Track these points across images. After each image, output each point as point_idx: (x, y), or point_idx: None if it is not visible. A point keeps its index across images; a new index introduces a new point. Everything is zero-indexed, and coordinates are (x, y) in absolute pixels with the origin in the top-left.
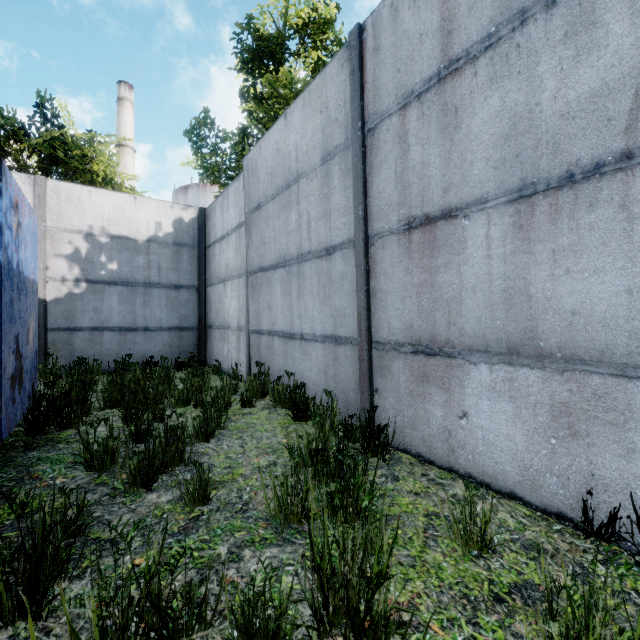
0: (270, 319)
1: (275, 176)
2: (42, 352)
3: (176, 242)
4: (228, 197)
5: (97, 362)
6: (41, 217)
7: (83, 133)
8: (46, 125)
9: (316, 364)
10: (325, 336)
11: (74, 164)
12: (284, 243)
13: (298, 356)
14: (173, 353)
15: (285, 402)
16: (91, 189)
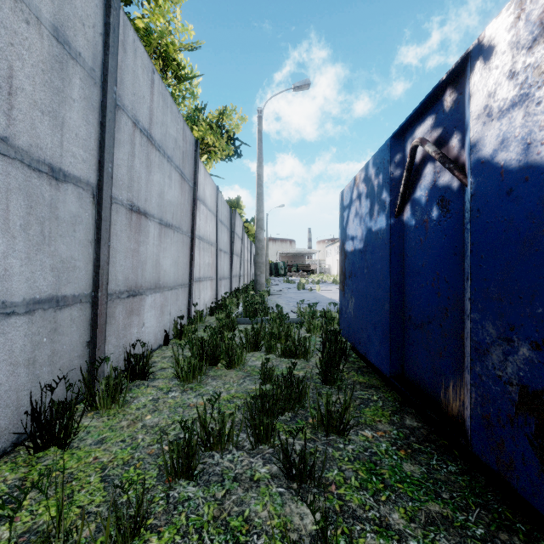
0: None
1: None
2: None
3: None
4: None
5: None
6: None
7: None
8: None
9: (8, 359)
10: (38, 301)
11: None
12: None
13: None
14: None
15: None
16: None
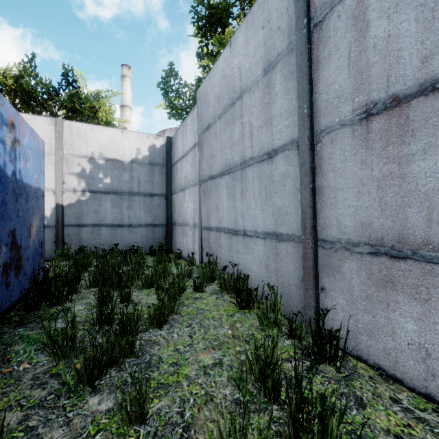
0: (217, 218)
1: (221, 98)
2: (60, 241)
3: (150, 162)
4: (186, 125)
5: (97, 249)
6: (60, 147)
7: (93, 92)
8: (68, 87)
9: (257, 258)
10: (266, 233)
11: (86, 113)
12: (229, 153)
13: (241, 250)
14: (148, 243)
15: (230, 289)
16: (93, 126)
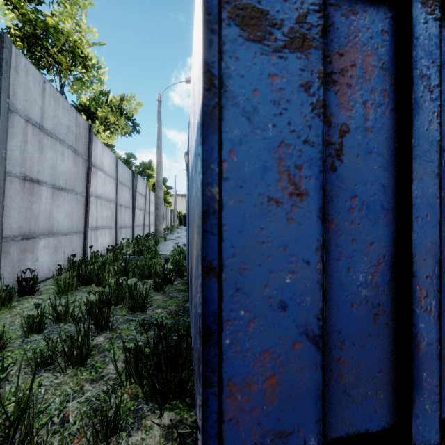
0: None
1: None
2: None
3: None
4: None
5: None
6: None
7: None
8: None
9: None
10: None
11: None
12: None
13: None
14: None
15: None
16: None
